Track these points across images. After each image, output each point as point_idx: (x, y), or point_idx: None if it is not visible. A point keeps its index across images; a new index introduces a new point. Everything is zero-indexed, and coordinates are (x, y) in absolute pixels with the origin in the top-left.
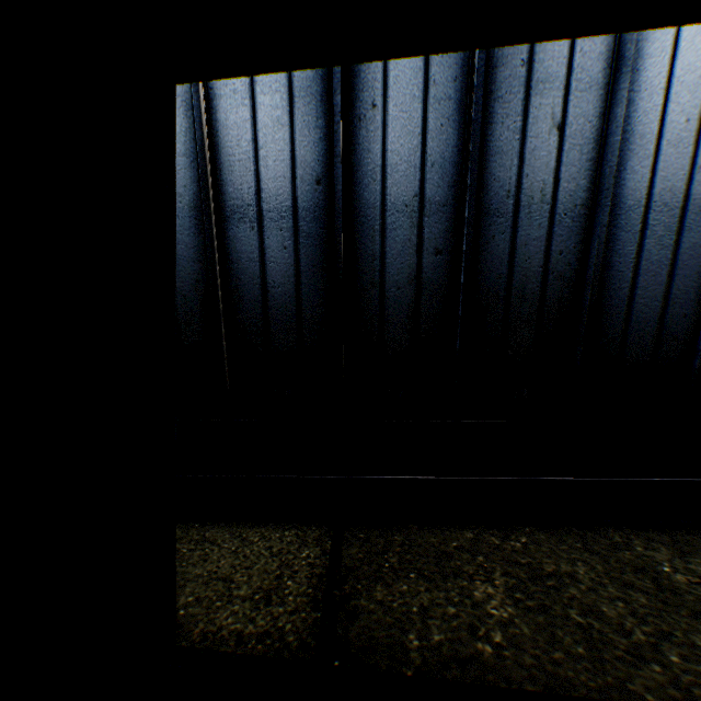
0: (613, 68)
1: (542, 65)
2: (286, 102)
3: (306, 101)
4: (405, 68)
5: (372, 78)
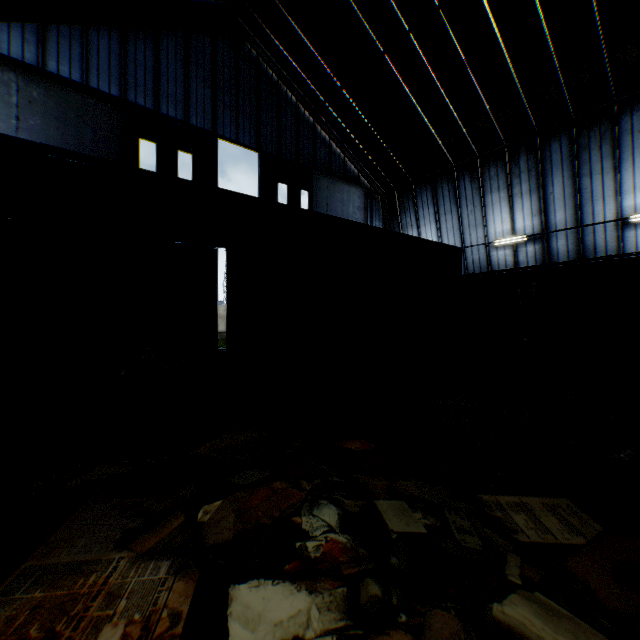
0: (617, 247)
1: (597, 249)
2: (534, 263)
3: (538, 262)
4: (561, 254)
5: (554, 257)
